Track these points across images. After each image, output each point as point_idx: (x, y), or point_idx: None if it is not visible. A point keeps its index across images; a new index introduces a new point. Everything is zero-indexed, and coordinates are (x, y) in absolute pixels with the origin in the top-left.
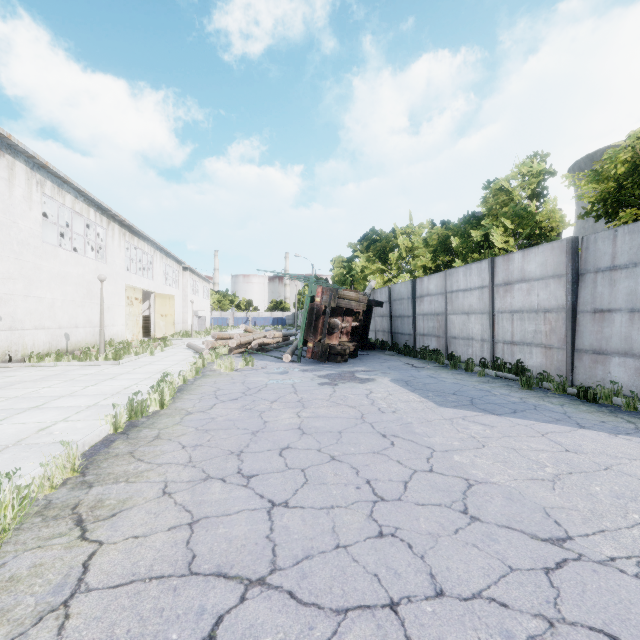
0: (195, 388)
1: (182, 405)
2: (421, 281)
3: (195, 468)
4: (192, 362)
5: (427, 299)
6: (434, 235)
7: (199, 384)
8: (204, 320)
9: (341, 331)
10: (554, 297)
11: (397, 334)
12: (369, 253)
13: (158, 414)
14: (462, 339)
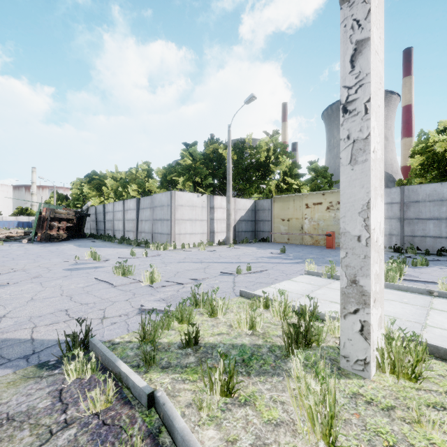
0: None
1: None
2: (107, 205)
3: None
4: None
5: (109, 214)
6: (114, 185)
7: None
8: None
9: (59, 228)
10: (135, 216)
11: (99, 230)
12: (89, 186)
13: None
14: (118, 230)
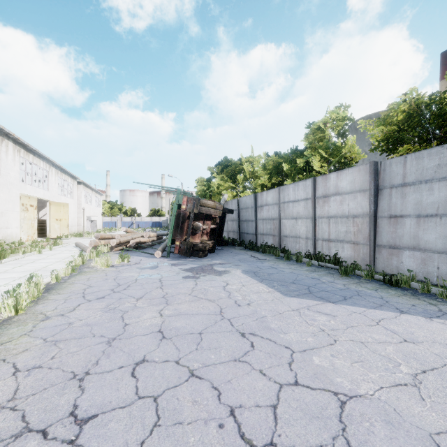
0: (66, 286)
1: (43, 308)
2: (261, 195)
3: (13, 412)
4: (71, 260)
5: (266, 208)
6: (270, 161)
7: (72, 282)
8: (96, 223)
9: (202, 232)
10: (360, 206)
11: (244, 234)
12: (223, 174)
13: (9, 322)
14: (292, 237)
